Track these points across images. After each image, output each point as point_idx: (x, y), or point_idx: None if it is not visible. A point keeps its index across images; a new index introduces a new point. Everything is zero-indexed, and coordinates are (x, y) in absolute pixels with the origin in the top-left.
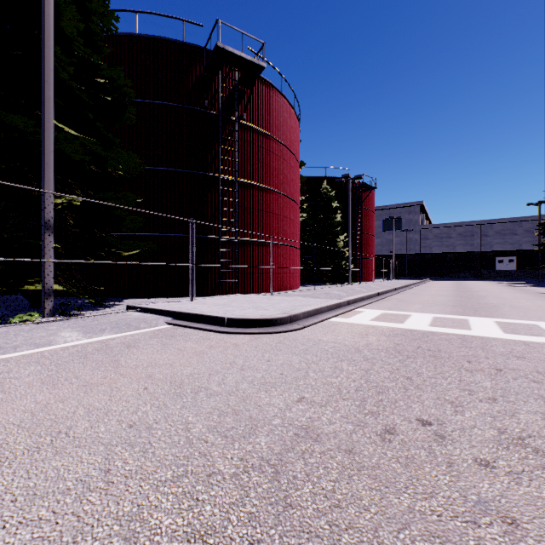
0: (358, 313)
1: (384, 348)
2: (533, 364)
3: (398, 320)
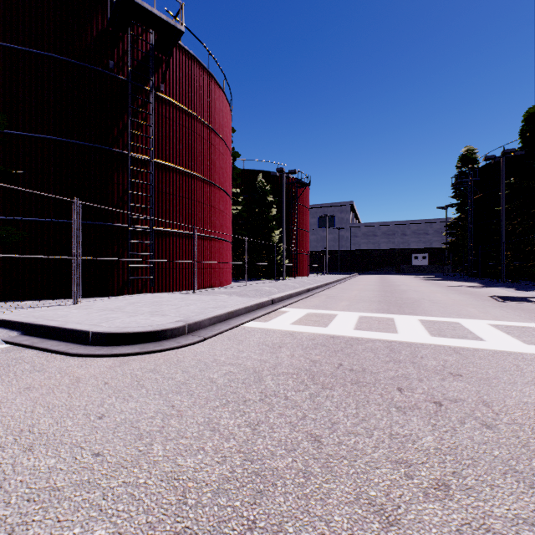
0: (280, 314)
1: (295, 371)
2: (474, 386)
3: (323, 322)
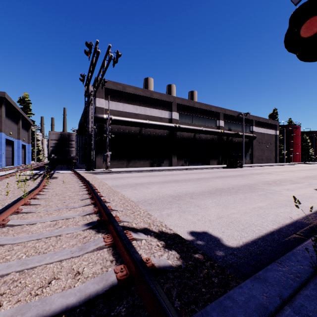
0: None
1: None
2: None
3: None
